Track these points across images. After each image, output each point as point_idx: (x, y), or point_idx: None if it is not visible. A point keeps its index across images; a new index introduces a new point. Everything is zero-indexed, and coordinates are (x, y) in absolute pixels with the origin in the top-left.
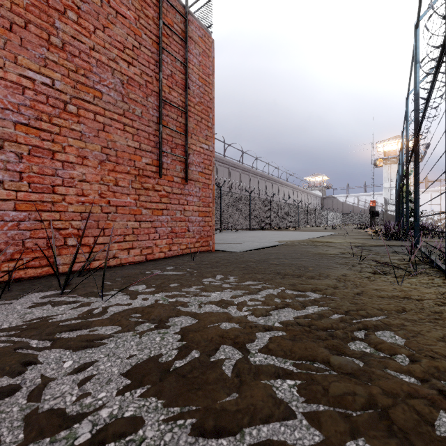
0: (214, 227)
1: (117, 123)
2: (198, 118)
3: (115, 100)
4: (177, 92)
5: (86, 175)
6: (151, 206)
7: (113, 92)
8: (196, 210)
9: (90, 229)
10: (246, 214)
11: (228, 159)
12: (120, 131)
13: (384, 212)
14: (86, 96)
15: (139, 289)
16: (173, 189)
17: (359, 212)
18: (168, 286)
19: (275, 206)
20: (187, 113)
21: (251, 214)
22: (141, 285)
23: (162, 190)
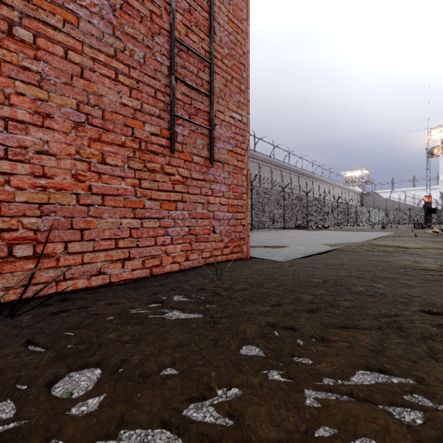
0: (248, 227)
1: (104, 68)
2: (227, 76)
3: (101, 33)
4: (197, 36)
5: (49, 145)
6: (159, 196)
7: (97, 19)
8: (224, 203)
9: (58, 230)
10: (279, 211)
11: (258, 154)
12: (110, 81)
13: (440, 209)
14: (50, 18)
15: (74, 394)
16: (192, 173)
17: (406, 209)
18: (152, 378)
19: (311, 203)
20: (211, 65)
21: (285, 211)
22: (94, 367)
23: (176, 174)
